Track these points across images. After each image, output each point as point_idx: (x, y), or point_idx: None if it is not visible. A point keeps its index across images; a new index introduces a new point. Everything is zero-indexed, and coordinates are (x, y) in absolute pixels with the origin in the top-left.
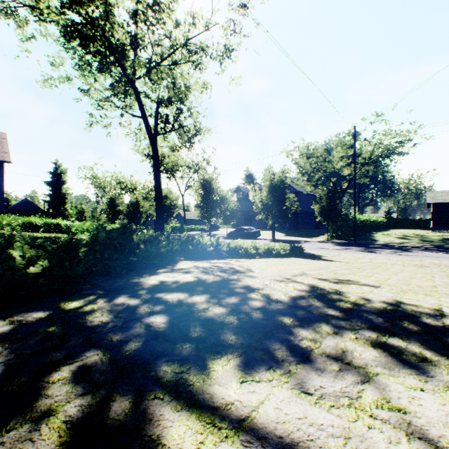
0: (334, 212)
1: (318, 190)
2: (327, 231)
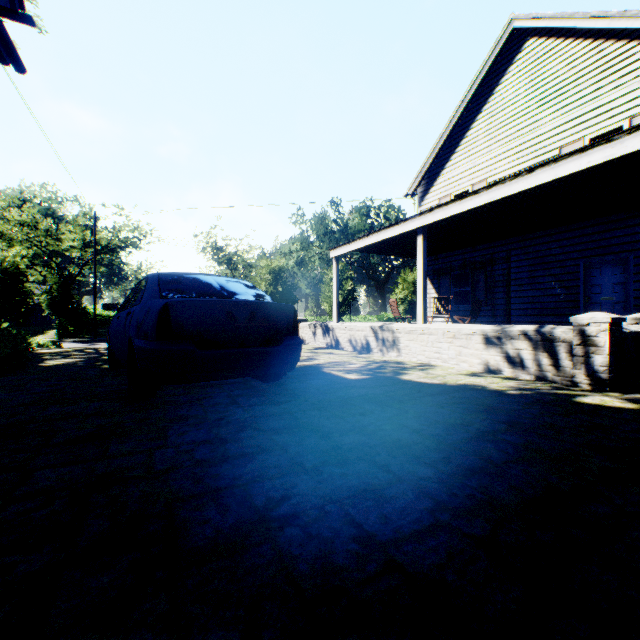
0: (71, 305)
1: (36, 272)
2: (60, 327)
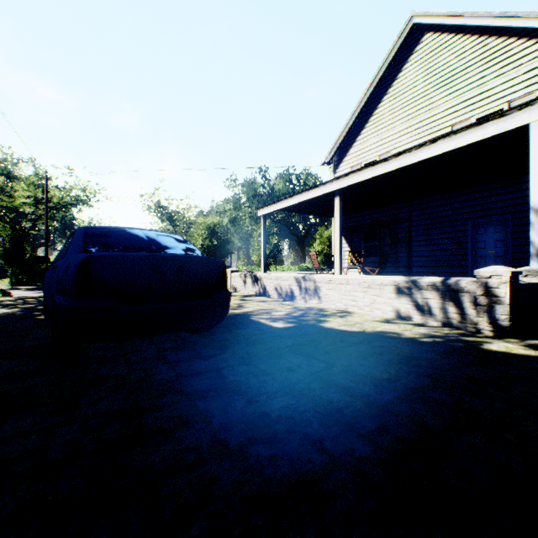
0: (23, 255)
1: None
2: (12, 276)
